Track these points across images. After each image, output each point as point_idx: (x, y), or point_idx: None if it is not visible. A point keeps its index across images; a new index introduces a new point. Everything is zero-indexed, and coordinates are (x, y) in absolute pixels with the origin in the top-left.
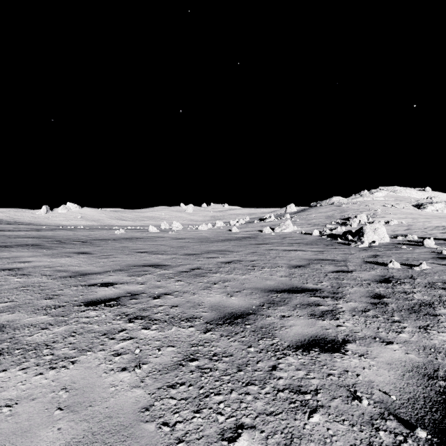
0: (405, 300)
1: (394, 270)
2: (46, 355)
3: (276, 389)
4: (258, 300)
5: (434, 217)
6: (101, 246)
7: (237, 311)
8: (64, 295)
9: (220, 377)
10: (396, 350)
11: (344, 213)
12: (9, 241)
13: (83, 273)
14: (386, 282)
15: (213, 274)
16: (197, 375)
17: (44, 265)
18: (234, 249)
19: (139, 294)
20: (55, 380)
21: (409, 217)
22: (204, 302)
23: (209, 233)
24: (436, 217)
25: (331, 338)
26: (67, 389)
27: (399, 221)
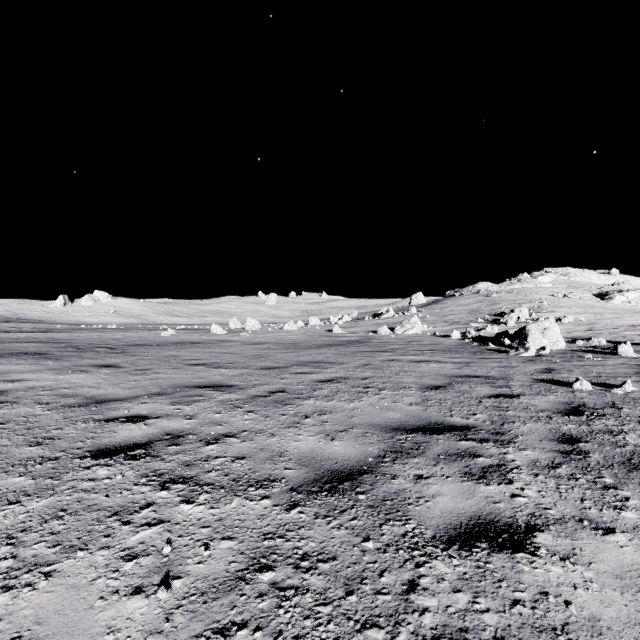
0: (614, 447)
1: (584, 393)
2: (2, 559)
3: (419, 637)
4: (376, 445)
5: (626, 312)
6: (137, 355)
7: (342, 468)
8: (62, 437)
9: (314, 608)
10: (623, 545)
11: (495, 306)
12: (0, 347)
13: (102, 399)
14: (576, 414)
15: (304, 401)
16: (271, 605)
17: (43, 386)
18: (336, 359)
19: (183, 436)
20: (5, 618)
21: (589, 311)
22: (289, 449)
23: (299, 335)
24: (629, 312)
25: (505, 520)
26: (22, 638)
27: (576, 318)
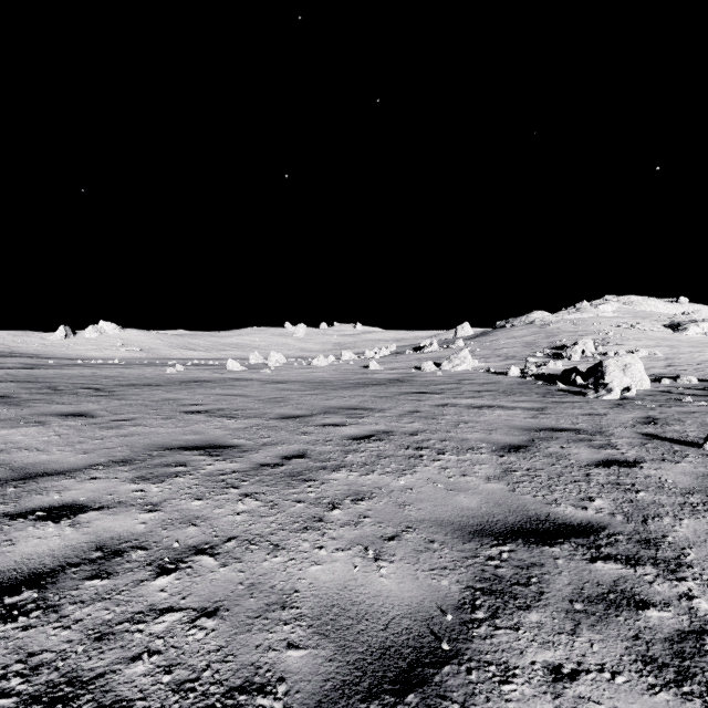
0: None
1: None
2: None
3: None
4: (452, 574)
5: (704, 345)
6: (125, 398)
7: (399, 642)
8: None
9: None
10: None
11: (554, 338)
12: None
13: (33, 472)
14: None
15: (332, 474)
16: None
17: None
18: (375, 404)
19: (124, 552)
20: None
21: (663, 344)
22: (300, 587)
23: (330, 372)
24: (707, 345)
25: None
26: None
27: (649, 352)
